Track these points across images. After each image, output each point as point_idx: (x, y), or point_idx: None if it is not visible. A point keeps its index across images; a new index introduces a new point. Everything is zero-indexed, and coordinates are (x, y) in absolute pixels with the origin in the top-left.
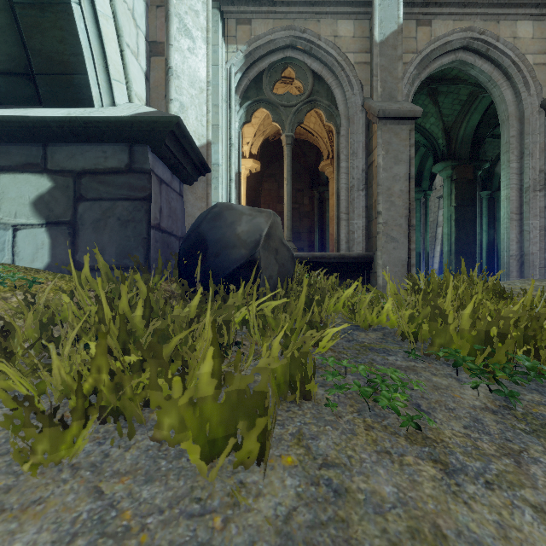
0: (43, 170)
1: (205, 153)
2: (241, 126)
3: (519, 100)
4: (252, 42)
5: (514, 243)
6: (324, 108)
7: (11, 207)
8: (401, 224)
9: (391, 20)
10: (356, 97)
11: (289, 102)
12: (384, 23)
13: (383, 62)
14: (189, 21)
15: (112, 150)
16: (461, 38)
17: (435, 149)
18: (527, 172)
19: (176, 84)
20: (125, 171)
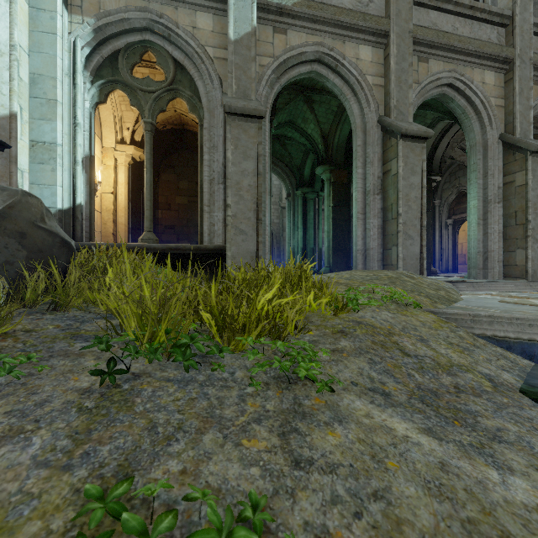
0: None
1: (7, 126)
2: (93, 106)
3: (363, 114)
4: (102, 16)
5: (360, 239)
6: (187, 99)
7: None
8: (250, 218)
9: (245, 22)
10: (216, 91)
11: (149, 88)
12: (238, 23)
13: (238, 61)
14: None
15: None
16: (315, 52)
17: (317, 153)
18: (368, 178)
19: None
20: None
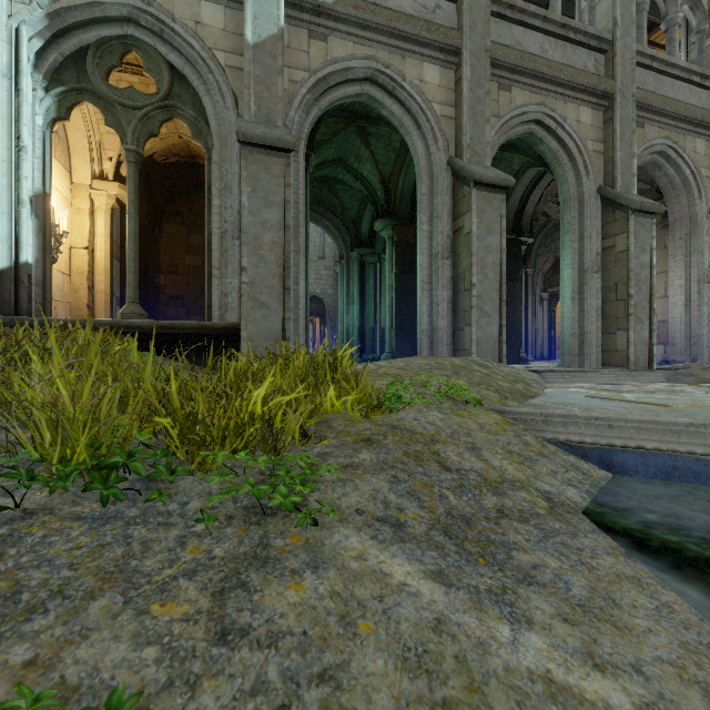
0: None
1: None
2: (48, 123)
3: (430, 154)
4: None
5: (426, 317)
6: (189, 121)
7: None
8: (274, 286)
9: (269, 20)
10: (229, 113)
11: (133, 102)
12: (259, 21)
13: (258, 72)
14: None
15: None
16: (365, 67)
17: (376, 203)
18: (436, 237)
19: None
20: None
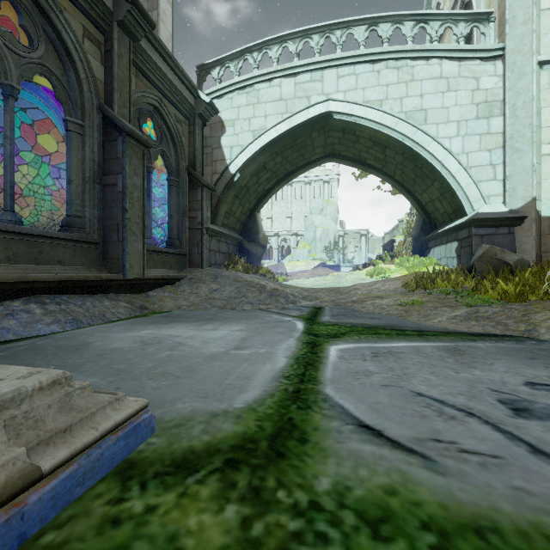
0: (456, 240)
1: (530, 206)
2: None
3: None
4: None
5: None
6: None
7: (452, 252)
8: None
9: None
10: None
11: None
12: None
13: None
14: (518, 144)
15: (466, 231)
16: None
17: None
18: None
19: (509, 181)
20: (468, 237)
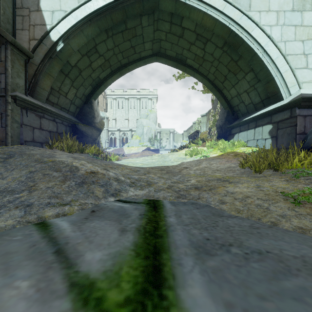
0: (270, 123)
1: None
2: None
3: None
4: None
5: None
6: None
7: (264, 134)
8: None
9: None
10: None
11: None
12: None
13: None
14: None
15: (286, 112)
16: None
17: None
18: None
19: None
20: (289, 118)
